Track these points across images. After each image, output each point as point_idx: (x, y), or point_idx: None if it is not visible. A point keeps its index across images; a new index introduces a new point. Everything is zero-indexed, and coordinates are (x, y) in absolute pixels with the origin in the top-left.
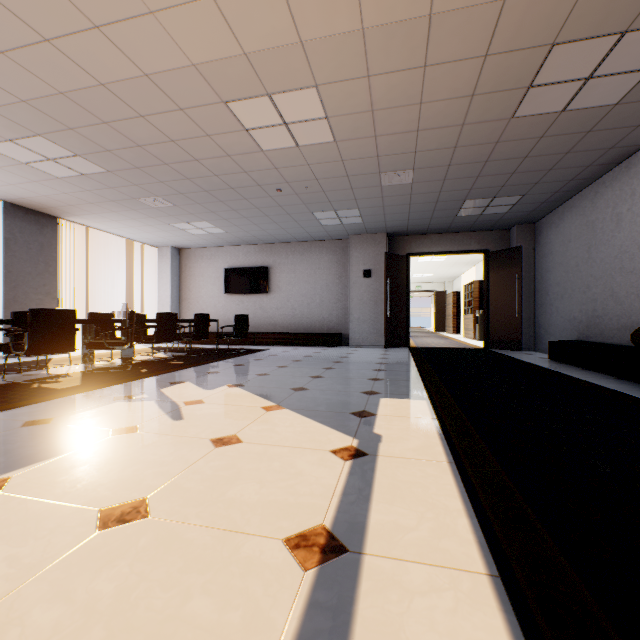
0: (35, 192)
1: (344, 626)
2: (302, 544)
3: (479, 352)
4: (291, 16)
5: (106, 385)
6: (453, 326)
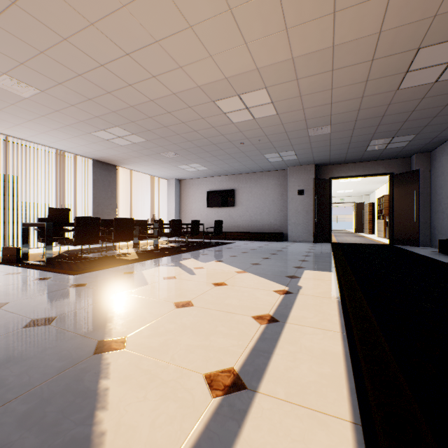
0: (109, 153)
1: (276, 338)
2: (259, 318)
3: (384, 246)
4: (252, 58)
5: (151, 258)
6: (369, 228)
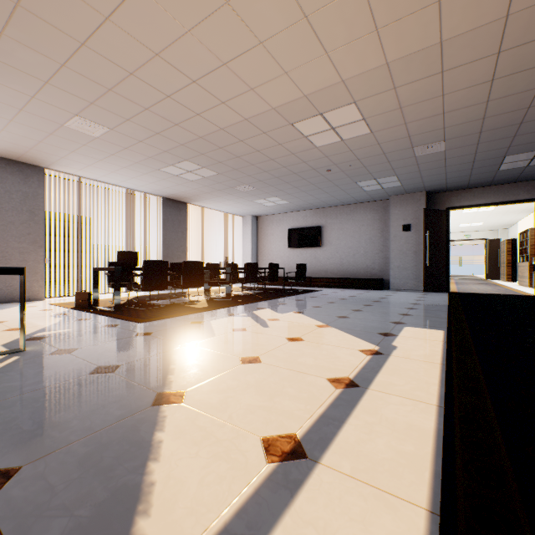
0: (178, 190)
1: (352, 405)
2: (336, 381)
3: (525, 299)
4: (335, 69)
5: (221, 307)
6: (507, 274)
